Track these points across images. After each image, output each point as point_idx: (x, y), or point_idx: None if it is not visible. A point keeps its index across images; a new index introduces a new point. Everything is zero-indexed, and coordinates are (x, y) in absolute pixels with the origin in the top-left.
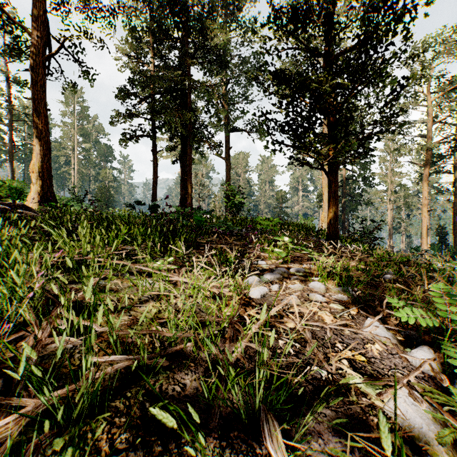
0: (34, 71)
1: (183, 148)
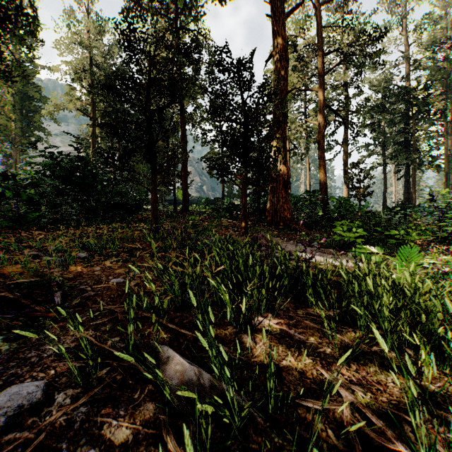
0: (345, 160)
1: (406, 168)
